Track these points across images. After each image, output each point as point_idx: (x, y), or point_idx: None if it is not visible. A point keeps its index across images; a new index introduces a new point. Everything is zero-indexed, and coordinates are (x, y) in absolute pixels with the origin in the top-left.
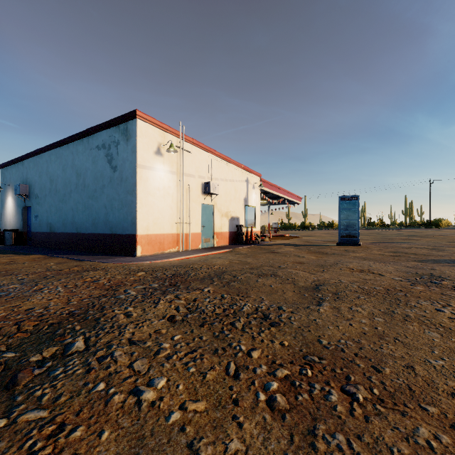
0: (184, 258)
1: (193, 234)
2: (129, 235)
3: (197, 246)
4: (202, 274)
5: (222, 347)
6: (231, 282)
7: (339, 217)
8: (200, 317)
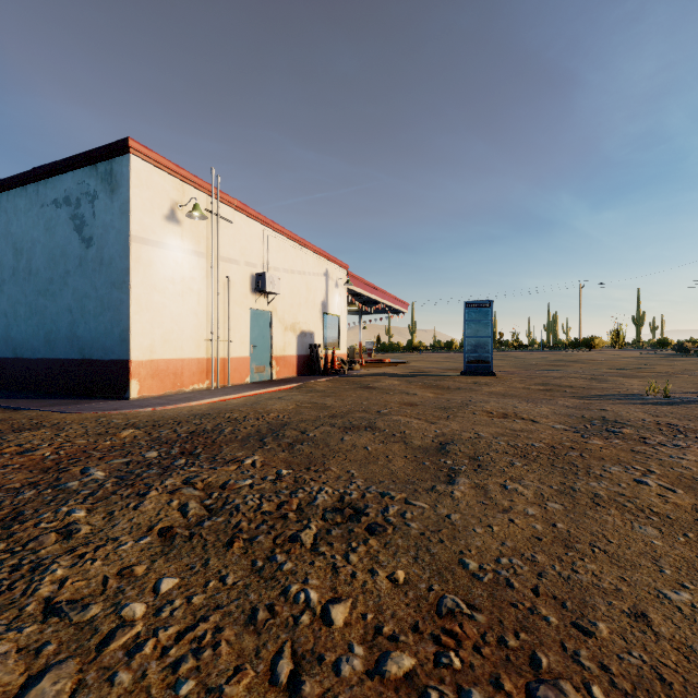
0: (218, 400)
1: (235, 360)
2: (116, 362)
3: (243, 379)
4: (245, 430)
5: (268, 602)
6: (296, 444)
7: (465, 332)
8: (228, 524)
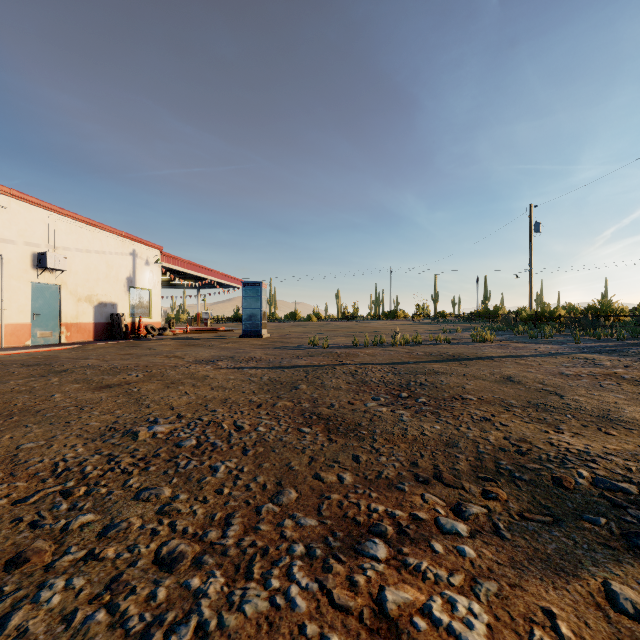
0: None
1: (12, 326)
2: None
3: (22, 342)
4: None
5: None
6: None
7: (243, 305)
8: None
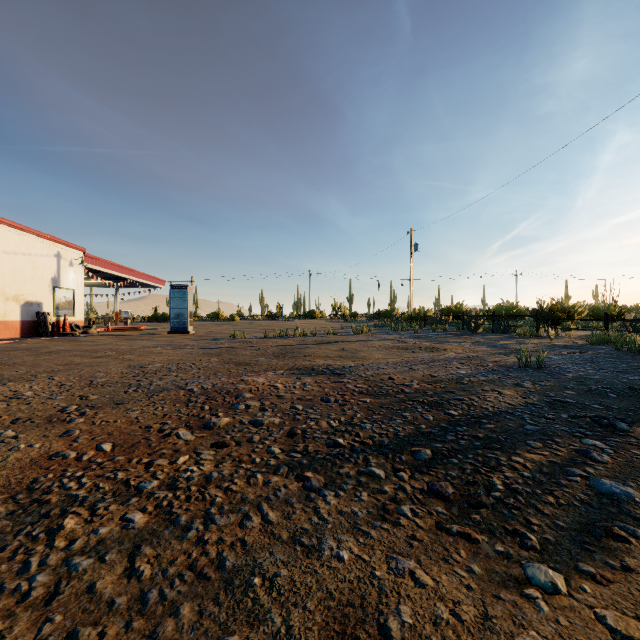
0: None
1: None
2: None
3: None
4: None
5: None
6: None
7: (171, 305)
8: None
